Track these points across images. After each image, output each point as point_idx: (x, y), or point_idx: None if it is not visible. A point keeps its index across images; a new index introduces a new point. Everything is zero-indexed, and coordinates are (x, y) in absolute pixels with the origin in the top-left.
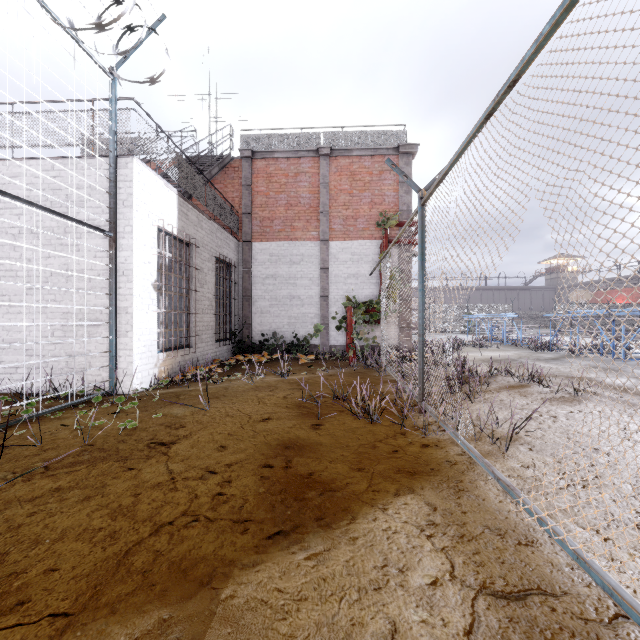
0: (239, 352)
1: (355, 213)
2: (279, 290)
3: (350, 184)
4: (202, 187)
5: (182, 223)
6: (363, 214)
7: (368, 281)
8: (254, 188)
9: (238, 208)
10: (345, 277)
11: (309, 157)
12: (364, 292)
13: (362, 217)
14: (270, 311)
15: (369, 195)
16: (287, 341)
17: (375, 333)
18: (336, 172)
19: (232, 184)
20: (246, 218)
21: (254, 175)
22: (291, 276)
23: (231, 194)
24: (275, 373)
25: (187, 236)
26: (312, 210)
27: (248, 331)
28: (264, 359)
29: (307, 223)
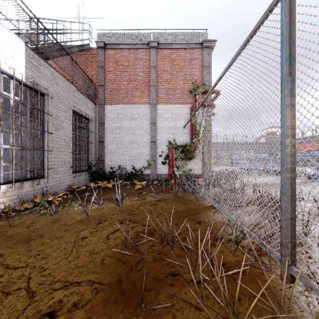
0: (94, 179)
1: (174, 86)
2: (123, 137)
3: (170, 67)
4: (57, 52)
5: (32, 73)
6: (179, 87)
7: (182, 131)
8: (106, 68)
9: (95, 82)
10: (167, 129)
11: (143, 48)
12: (180, 139)
13: (178, 89)
14: (117, 151)
15: (183, 74)
16: (128, 171)
17: (187, 166)
18: (161, 59)
19: (91, 65)
20: (100, 88)
21: (106, 60)
22: (131, 128)
23: (90, 72)
24: (113, 199)
25: (39, 86)
26: (145, 84)
27: (102, 165)
28: (109, 185)
29: (142, 92)
